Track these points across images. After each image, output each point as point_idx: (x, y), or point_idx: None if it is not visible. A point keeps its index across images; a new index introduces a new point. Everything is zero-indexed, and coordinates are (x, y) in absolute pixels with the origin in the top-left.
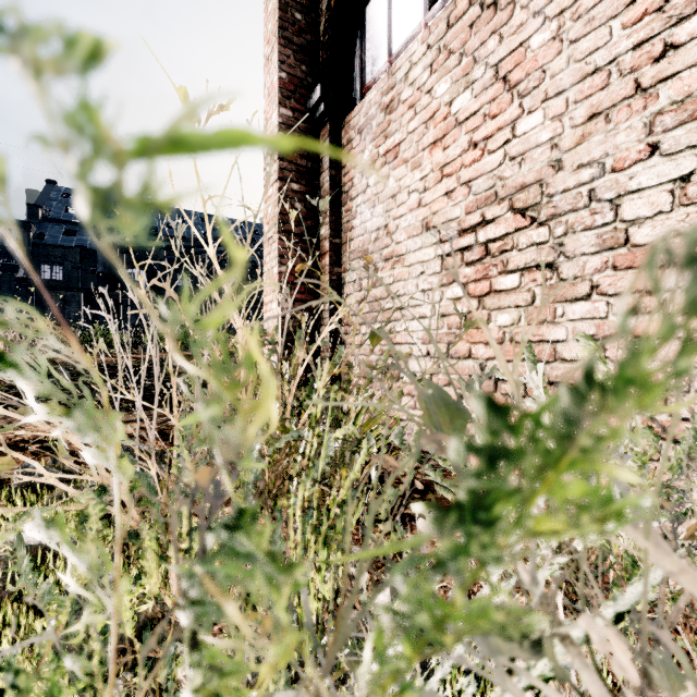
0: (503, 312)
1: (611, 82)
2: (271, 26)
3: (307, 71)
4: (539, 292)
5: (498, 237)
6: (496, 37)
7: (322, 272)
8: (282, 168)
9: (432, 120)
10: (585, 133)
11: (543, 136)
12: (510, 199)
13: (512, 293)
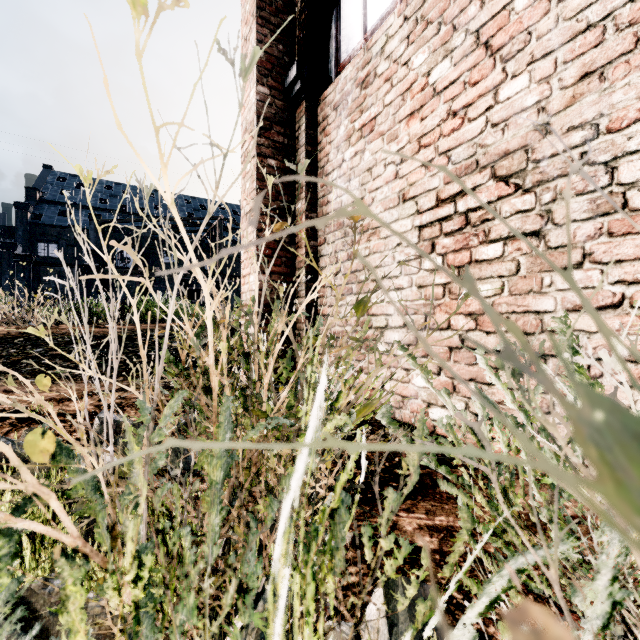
0: (485, 282)
1: (606, 38)
2: (249, 7)
3: (284, 50)
4: (524, 261)
5: (479, 206)
6: (476, 3)
7: (299, 246)
8: (260, 144)
9: (409, 91)
10: (576, 94)
11: (529, 100)
12: (492, 167)
13: (494, 263)
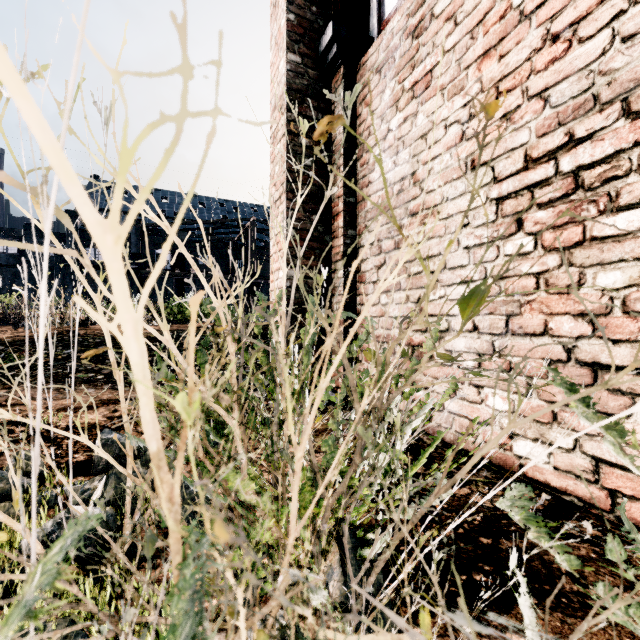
0: (610, 268)
1: None
2: None
3: (318, 12)
4: None
5: (599, 160)
6: None
7: (334, 236)
8: (290, 120)
9: (482, 25)
10: None
11: None
12: (623, 100)
13: (628, 239)
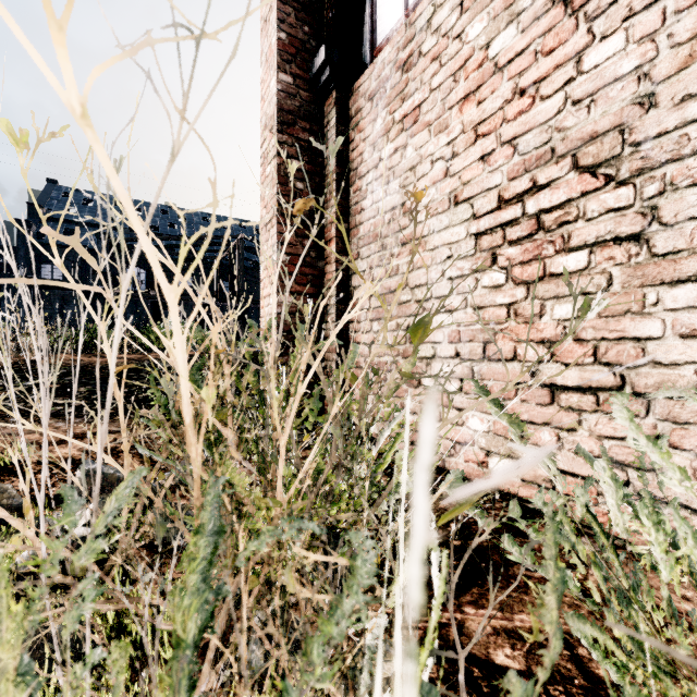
0: (563, 301)
1: None
2: None
3: (310, 32)
4: (619, 273)
5: (555, 206)
6: None
7: (327, 262)
8: (281, 142)
9: (463, 70)
10: (694, 51)
11: (626, 66)
12: (573, 155)
13: (576, 276)
